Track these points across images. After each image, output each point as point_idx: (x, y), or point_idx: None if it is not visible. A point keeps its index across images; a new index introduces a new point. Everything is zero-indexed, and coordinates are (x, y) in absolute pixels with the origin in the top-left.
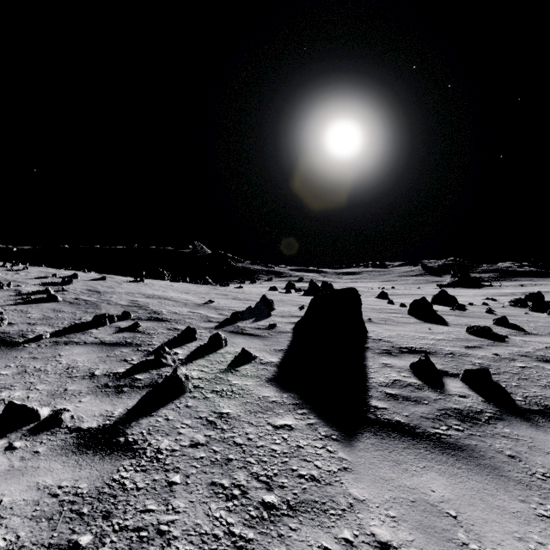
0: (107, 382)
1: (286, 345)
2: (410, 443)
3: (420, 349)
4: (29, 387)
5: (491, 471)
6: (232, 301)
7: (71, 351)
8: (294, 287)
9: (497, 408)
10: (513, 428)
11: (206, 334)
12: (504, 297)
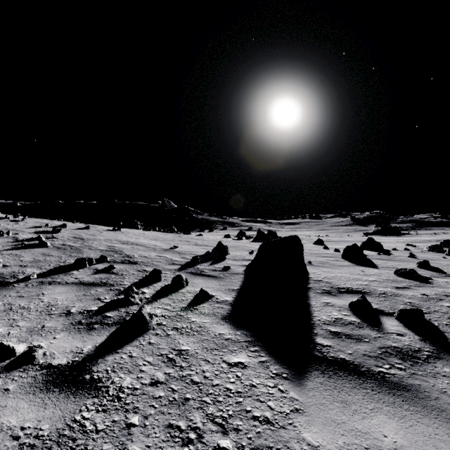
0: (81, 320)
1: (239, 285)
2: (356, 382)
3: (356, 289)
4: (11, 323)
5: (438, 413)
6: (193, 246)
7: (53, 290)
8: (244, 235)
9: (433, 347)
10: None
11: (170, 275)
12: (422, 244)
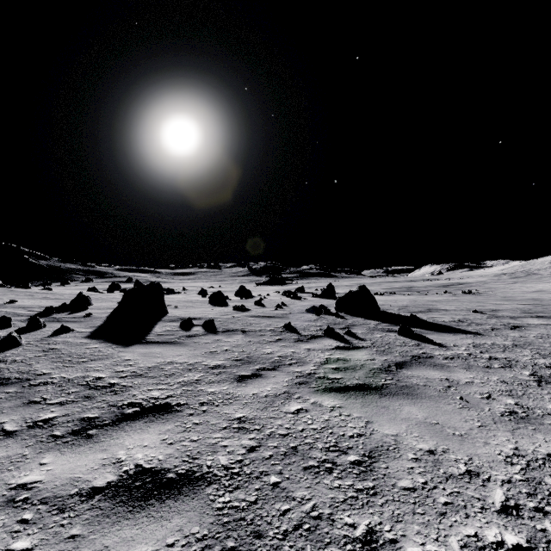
0: None
1: (100, 324)
2: (157, 344)
3: (195, 318)
4: None
5: (184, 345)
6: (41, 300)
7: None
8: (119, 288)
9: (207, 332)
10: (206, 336)
11: (21, 324)
12: None
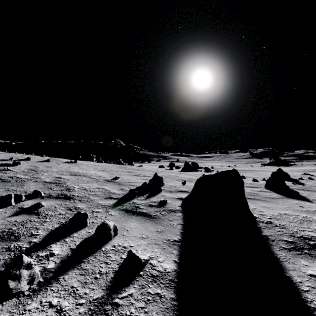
0: None
1: (179, 231)
2: None
3: None
4: None
5: None
6: (133, 177)
7: None
8: (174, 165)
9: None
10: None
11: (101, 215)
12: (314, 173)
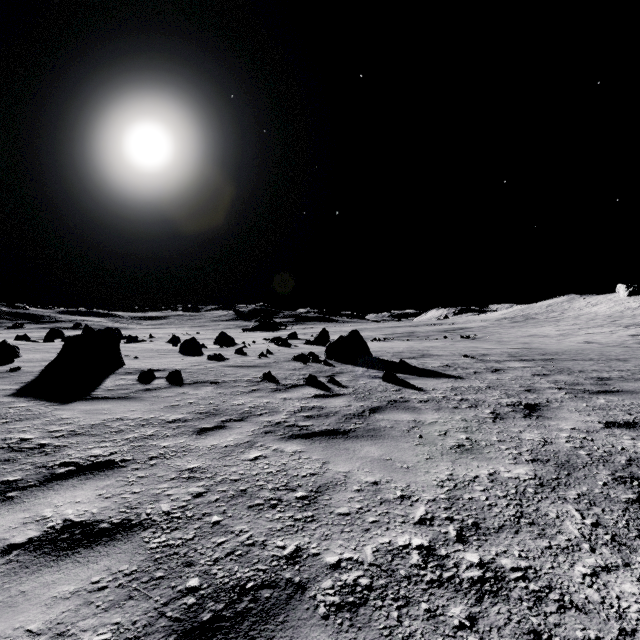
0: None
1: (31, 379)
2: (105, 400)
3: (158, 369)
4: None
5: (139, 400)
6: None
7: None
8: (62, 335)
9: (171, 385)
10: (169, 389)
11: None
12: None
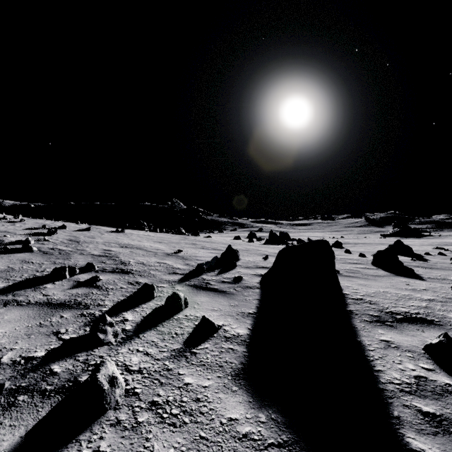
0: (5, 381)
1: (255, 305)
2: None
3: (417, 315)
4: None
5: None
6: (200, 250)
7: (3, 315)
8: (255, 236)
9: None
10: None
11: (167, 290)
12: None
